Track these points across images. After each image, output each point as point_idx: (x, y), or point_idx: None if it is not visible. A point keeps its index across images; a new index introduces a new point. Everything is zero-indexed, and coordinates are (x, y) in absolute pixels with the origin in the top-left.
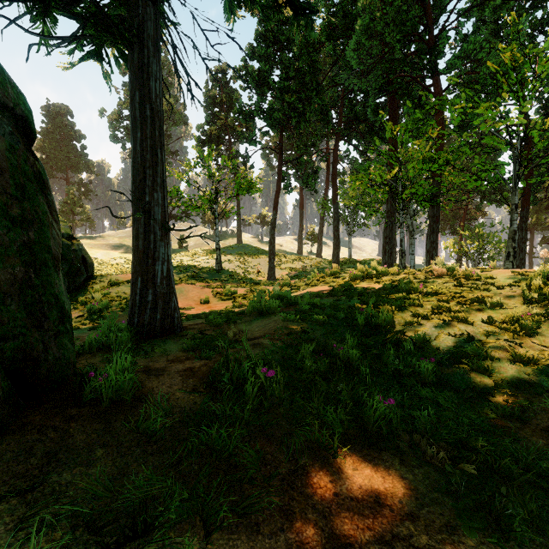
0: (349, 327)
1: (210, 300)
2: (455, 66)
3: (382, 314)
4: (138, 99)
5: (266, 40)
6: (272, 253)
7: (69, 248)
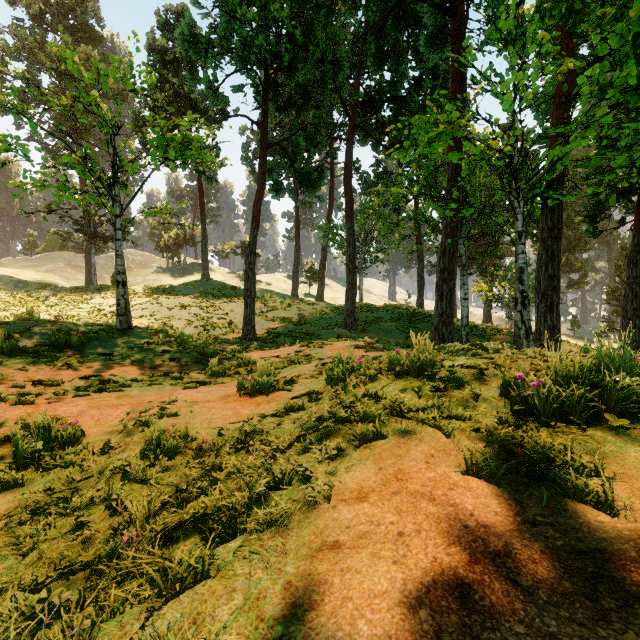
0: None
1: None
2: None
3: None
4: None
5: None
6: (250, 294)
7: None
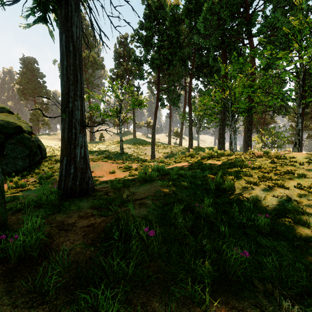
0: (204, 190)
1: (115, 171)
2: (263, 31)
3: (227, 182)
4: (64, 39)
5: (150, 18)
6: (153, 143)
7: (29, 139)
